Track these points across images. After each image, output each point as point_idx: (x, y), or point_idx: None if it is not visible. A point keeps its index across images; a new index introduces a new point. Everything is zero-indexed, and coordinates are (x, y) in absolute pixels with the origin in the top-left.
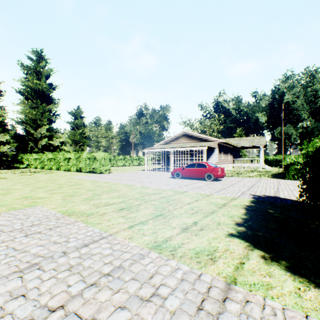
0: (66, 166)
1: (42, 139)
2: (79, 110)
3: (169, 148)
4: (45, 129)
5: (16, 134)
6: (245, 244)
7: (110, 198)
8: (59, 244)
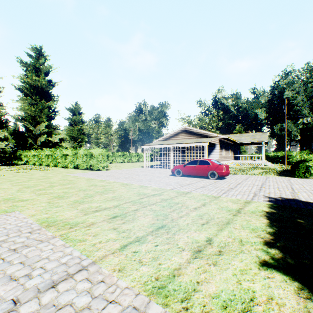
0: (63, 163)
1: (41, 135)
2: (77, 106)
3: (168, 144)
4: (44, 125)
5: (15, 130)
6: (294, 284)
7: (103, 200)
8: (14, 281)
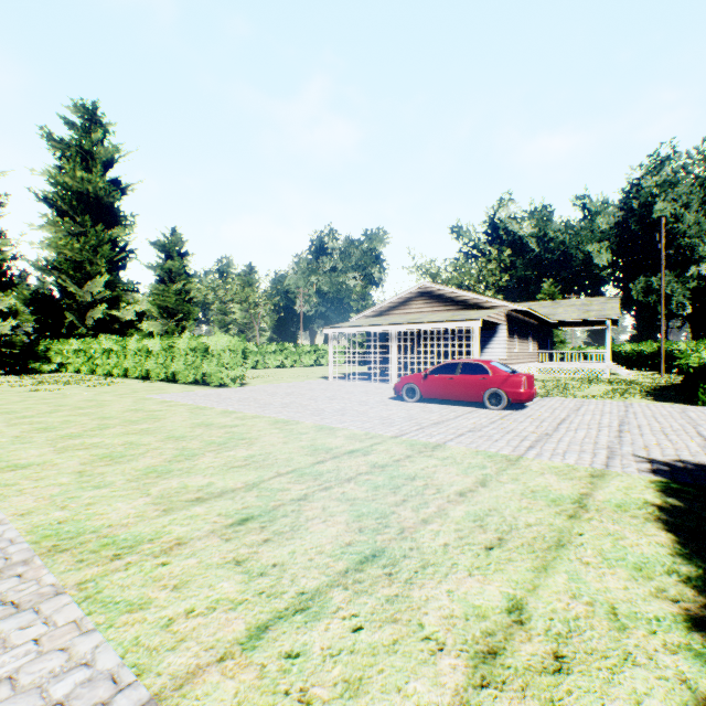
0: (142, 369)
1: (95, 306)
2: (175, 238)
3: (386, 326)
4: (102, 283)
5: (36, 294)
6: None
7: (221, 468)
8: None
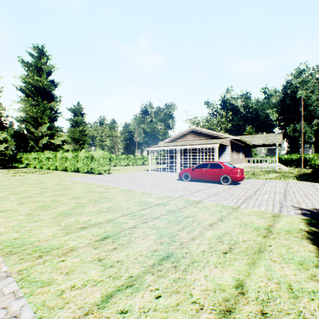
0: (63, 166)
1: (43, 137)
2: (79, 106)
3: (175, 146)
4: (46, 127)
5: (16, 132)
6: None
7: (95, 212)
8: None
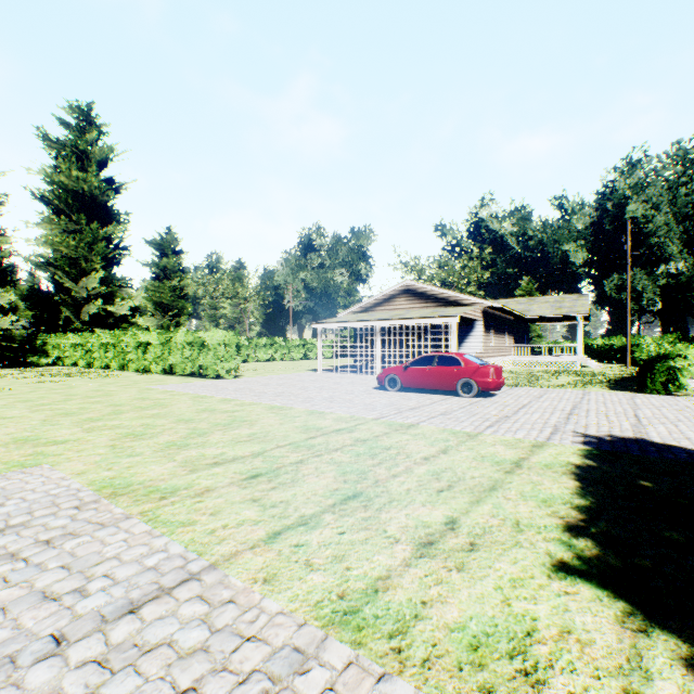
0: (140, 362)
1: (90, 301)
2: (170, 237)
3: (371, 321)
4: (97, 279)
5: (32, 290)
6: (617, 606)
7: (230, 442)
8: (53, 602)
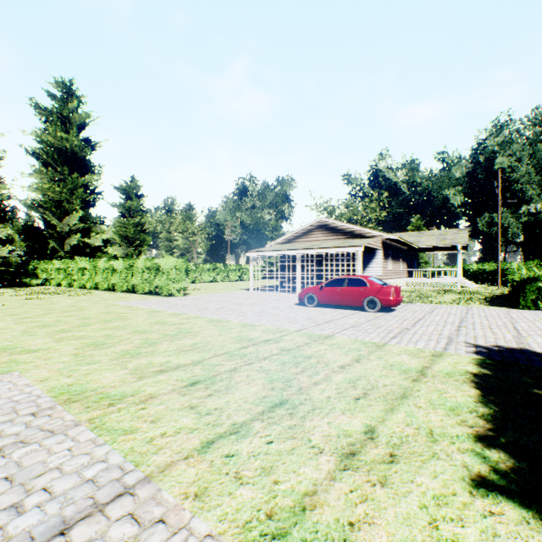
0: (109, 283)
1: (71, 235)
2: (133, 184)
3: (293, 250)
4: (77, 217)
5: (26, 226)
6: None
7: (175, 351)
8: None
